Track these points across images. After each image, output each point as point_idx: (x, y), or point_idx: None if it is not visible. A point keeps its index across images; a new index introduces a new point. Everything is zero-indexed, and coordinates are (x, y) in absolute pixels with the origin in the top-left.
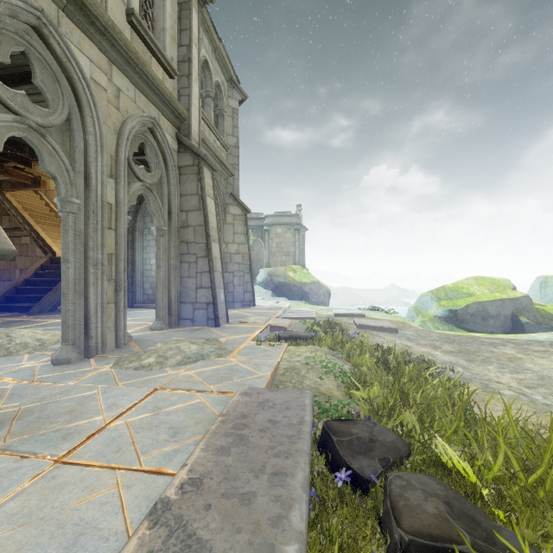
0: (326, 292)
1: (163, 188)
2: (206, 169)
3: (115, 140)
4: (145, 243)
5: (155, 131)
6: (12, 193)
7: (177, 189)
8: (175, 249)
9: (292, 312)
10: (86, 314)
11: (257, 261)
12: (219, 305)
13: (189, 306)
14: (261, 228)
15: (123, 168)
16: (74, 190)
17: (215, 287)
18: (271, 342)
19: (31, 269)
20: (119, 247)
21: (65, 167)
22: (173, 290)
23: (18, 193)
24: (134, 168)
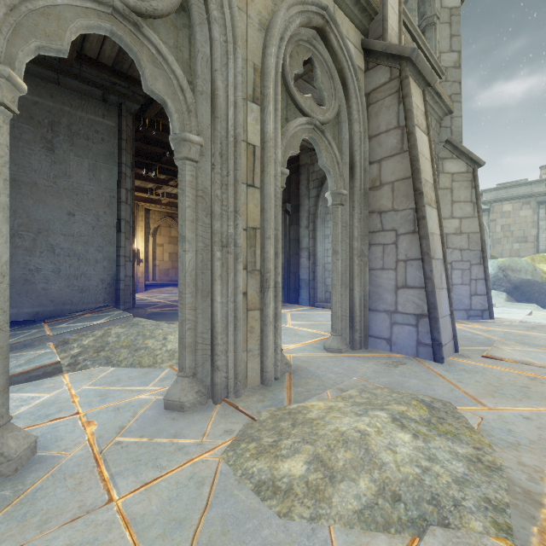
0: None
1: (342, 130)
2: (412, 83)
3: (261, 41)
4: (327, 231)
5: (328, 32)
6: None
7: (363, 128)
8: (361, 224)
9: None
10: (212, 328)
11: None
12: (439, 320)
13: (383, 317)
14: None
15: (272, 84)
16: (193, 122)
17: (433, 286)
18: None
19: None
20: (266, 216)
21: (178, 83)
22: (356, 290)
23: None
24: (294, 95)
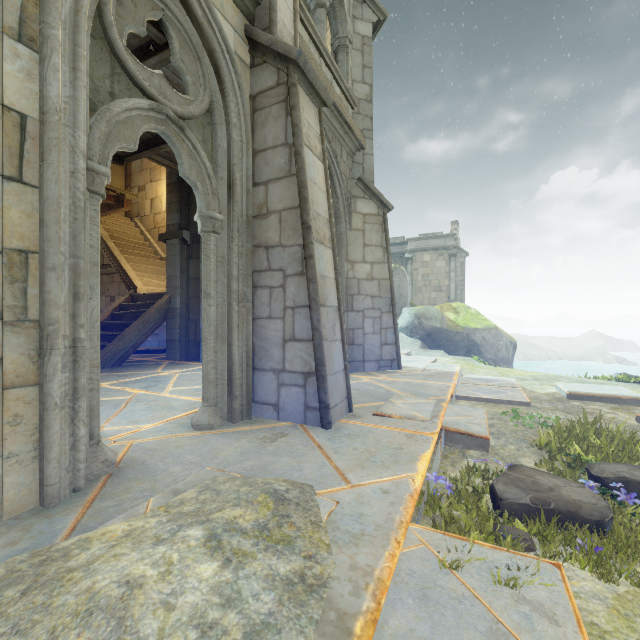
0: (509, 343)
1: (217, 135)
2: (304, 95)
3: None
4: None
5: None
6: (102, 219)
7: (246, 138)
8: (243, 260)
9: (471, 383)
10: None
11: (399, 297)
12: (329, 378)
13: (270, 377)
14: (401, 256)
15: (66, 26)
16: None
17: (321, 339)
18: (490, 545)
19: (108, 309)
20: (47, 233)
21: None
22: (236, 345)
23: (111, 220)
24: (126, 61)
